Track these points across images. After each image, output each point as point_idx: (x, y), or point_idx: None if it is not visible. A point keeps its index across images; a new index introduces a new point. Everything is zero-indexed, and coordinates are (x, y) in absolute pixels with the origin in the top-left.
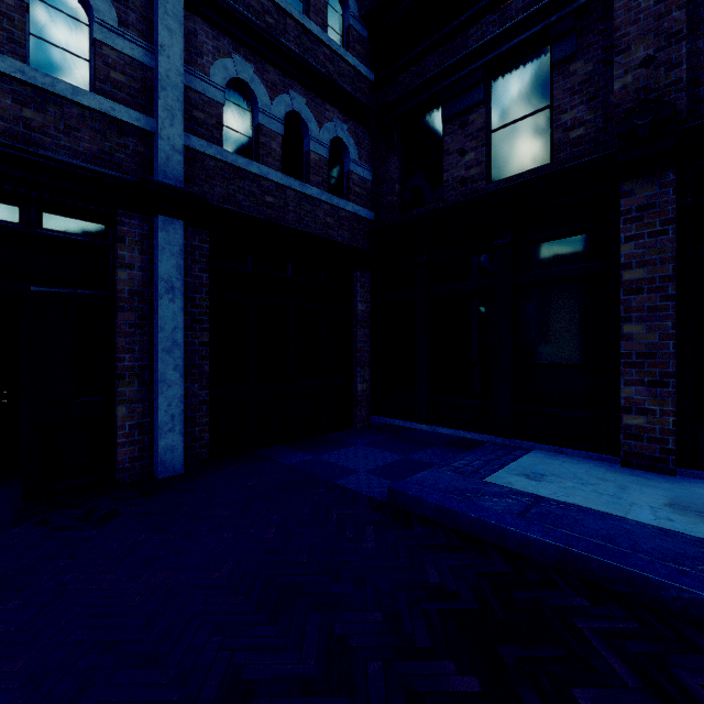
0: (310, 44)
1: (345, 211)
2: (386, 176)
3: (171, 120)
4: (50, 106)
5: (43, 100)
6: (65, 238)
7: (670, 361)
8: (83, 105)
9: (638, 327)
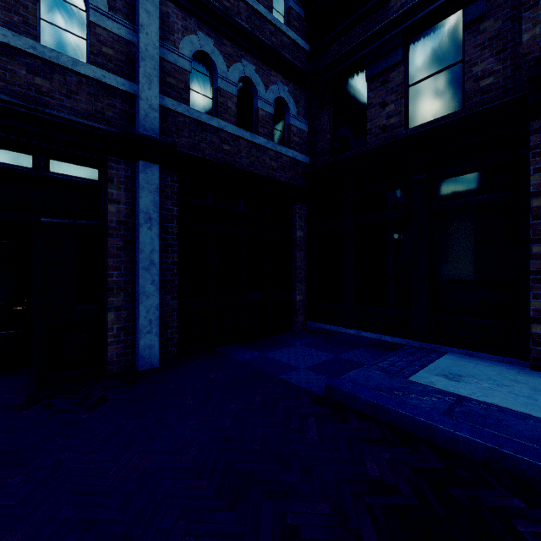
0: (259, 22)
1: (286, 157)
2: (319, 128)
3: (149, 84)
4: (55, 75)
5: (50, 70)
6: (67, 179)
7: None
8: (80, 73)
9: None
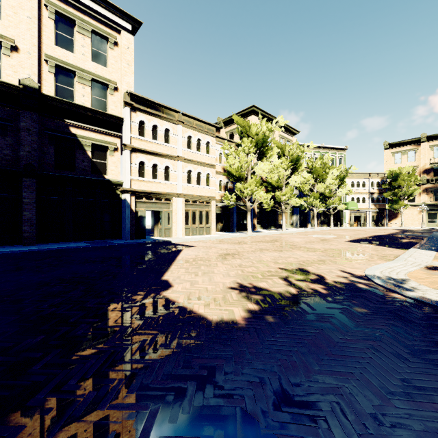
0: None
1: None
2: None
3: None
4: None
5: None
6: None
7: (35, 221)
8: None
9: (27, 213)
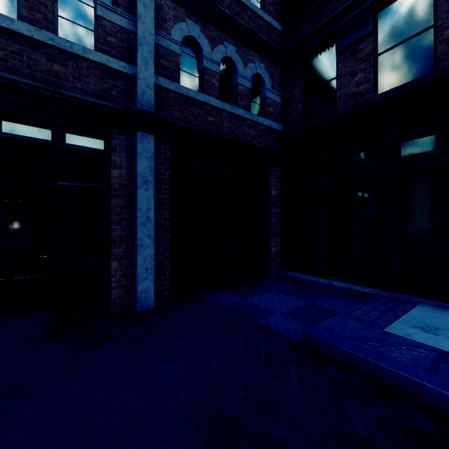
0: (238, 9)
1: (263, 125)
2: (291, 99)
3: (145, 66)
4: (69, 61)
5: (65, 58)
6: (79, 149)
7: None
8: (89, 59)
9: None
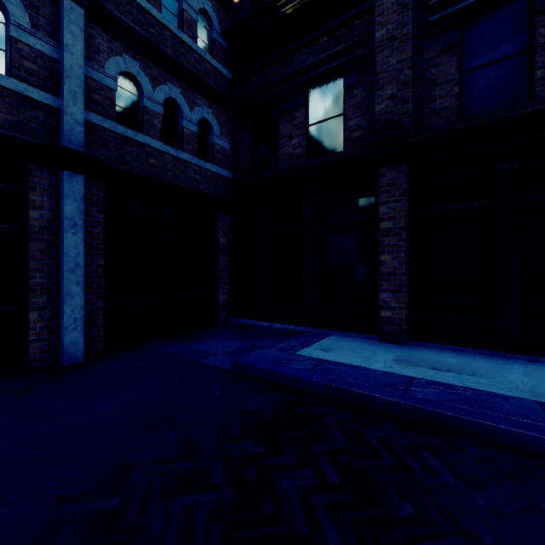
0: (184, 50)
1: (211, 171)
2: (241, 147)
3: (74, 100)
4: None
5: None
6: None
7: (403, 277)
8: (1, 85)
9: (388, 257)
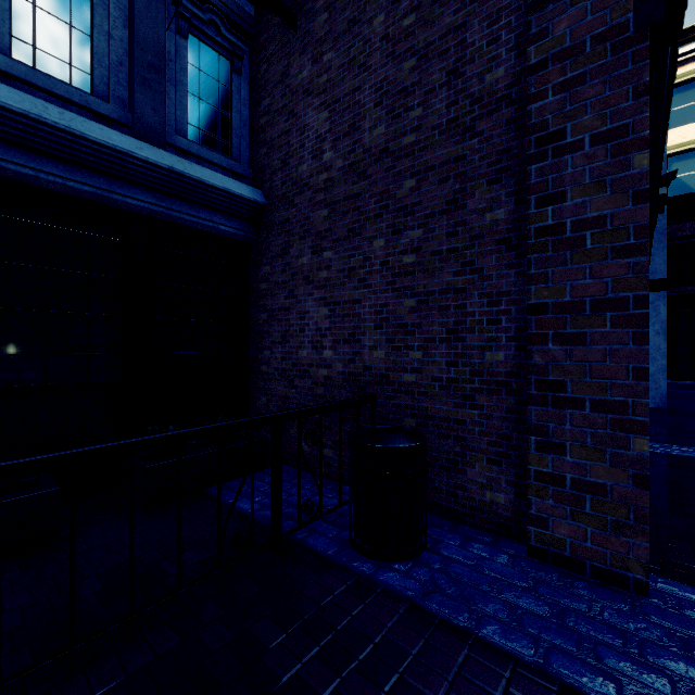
0: None
1: None
2: None
3: None
4: None
5: None
6: None
7: None
8: None
9: None
